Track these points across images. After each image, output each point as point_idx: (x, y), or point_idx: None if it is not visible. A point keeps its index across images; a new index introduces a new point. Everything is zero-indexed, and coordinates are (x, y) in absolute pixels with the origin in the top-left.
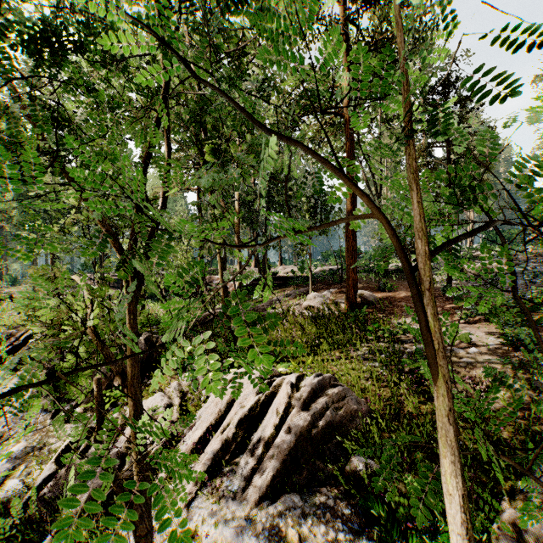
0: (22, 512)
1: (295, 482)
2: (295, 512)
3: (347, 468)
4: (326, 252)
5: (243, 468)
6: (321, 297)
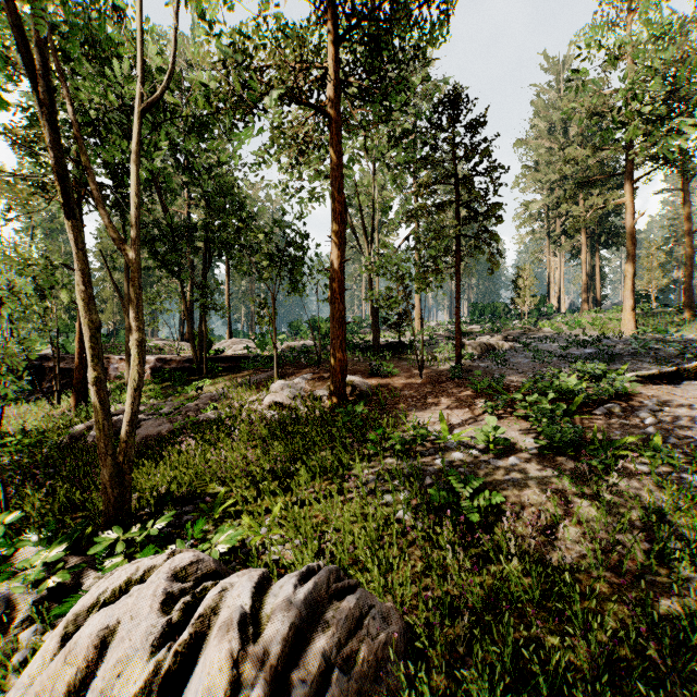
0: None
1: None
2: None
3: None
4: (295, 322)
5: None
6: (292, 387)
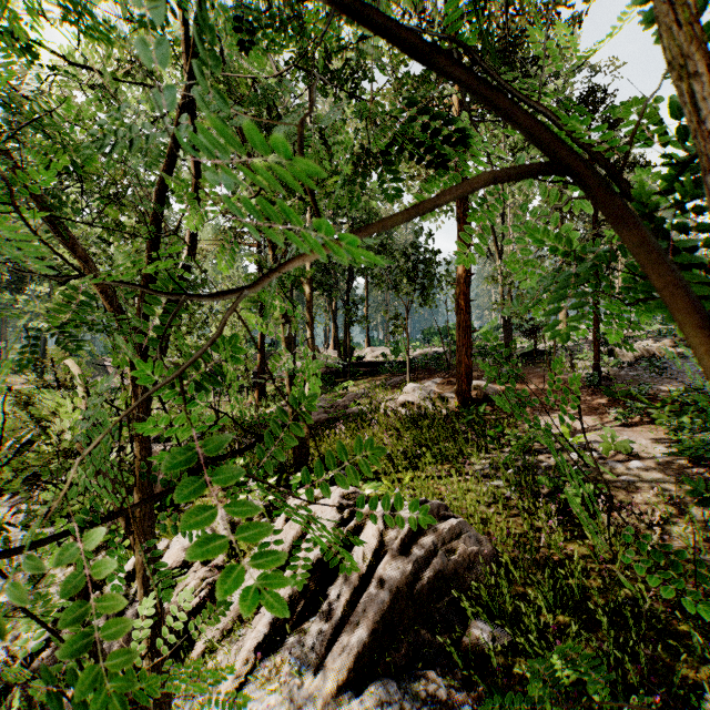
0: (2, 697)
1: (390, 661)
2: (391, 709)
3: (465, 640)
4: (428, 329)
5: (315, 639)
6: (422, 389)
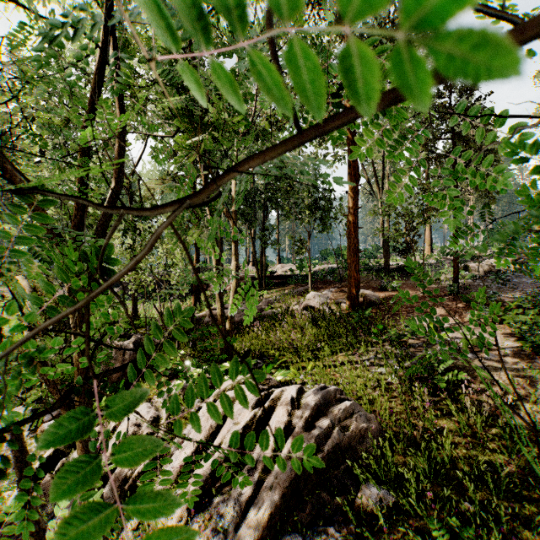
0: None
1: (297, 518)
2: None
3: (357, 501)
4: (324, 250)
5: (236, 500)
6: (321, 297)
